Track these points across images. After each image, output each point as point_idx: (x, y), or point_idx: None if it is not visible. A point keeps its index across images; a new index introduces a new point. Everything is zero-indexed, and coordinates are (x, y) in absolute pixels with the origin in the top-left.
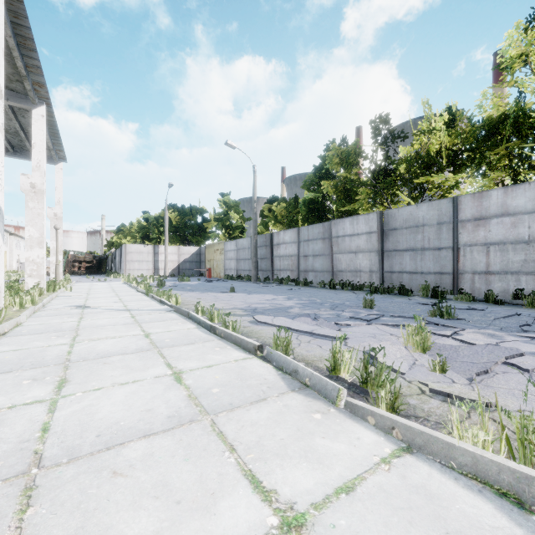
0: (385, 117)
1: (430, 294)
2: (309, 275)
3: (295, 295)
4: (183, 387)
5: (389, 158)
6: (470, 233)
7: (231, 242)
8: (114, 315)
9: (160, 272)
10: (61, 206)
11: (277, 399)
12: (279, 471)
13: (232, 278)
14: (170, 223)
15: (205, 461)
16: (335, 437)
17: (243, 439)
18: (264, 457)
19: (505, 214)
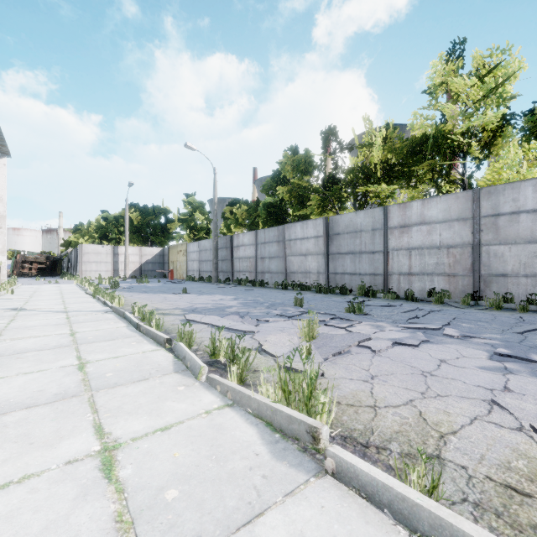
0: (332, 129)
1: (364, 293)
2: (266, 276)
3: (244, 295)
4: (82, 373)
5: (340, 167)
6: (397, 239)
7: (194, 244)
8: (48, 317)
9: (120, 274)
10: (4, 204)
11: (157, 378)
12: (122, 422)
13: (194, 280)
14: (131, 223)
15: (68, 419)
16: (183, 400)
17: (109, 405)
18: (117, 415)
19: (423, 223)
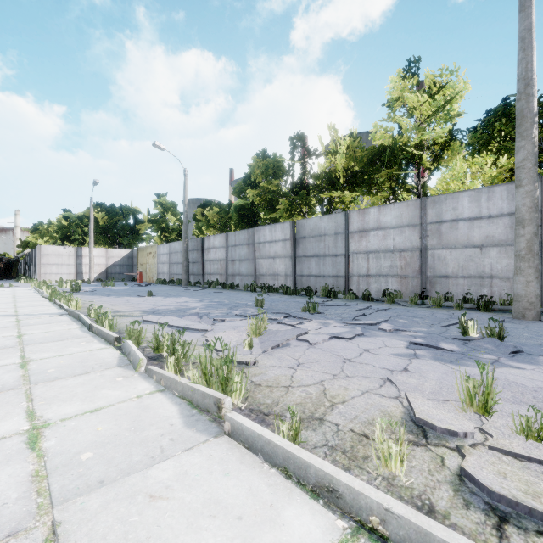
0: (300, 136)
1: (326, 294)
2: (236, 279)
3: (211, 298)
4: (23, 370)
5: (309, 172)
6: (356, 243)
7: (164, 246)
8: None
9: (83, 277)
10: None
11: (99, 372)
12: (55, 408)
13: (164, 283)
14: (96, 223)
15: (2, 408)
16: (119, 388)
17: (45, 395)
18: (52, 402)
19: (379, 228)
